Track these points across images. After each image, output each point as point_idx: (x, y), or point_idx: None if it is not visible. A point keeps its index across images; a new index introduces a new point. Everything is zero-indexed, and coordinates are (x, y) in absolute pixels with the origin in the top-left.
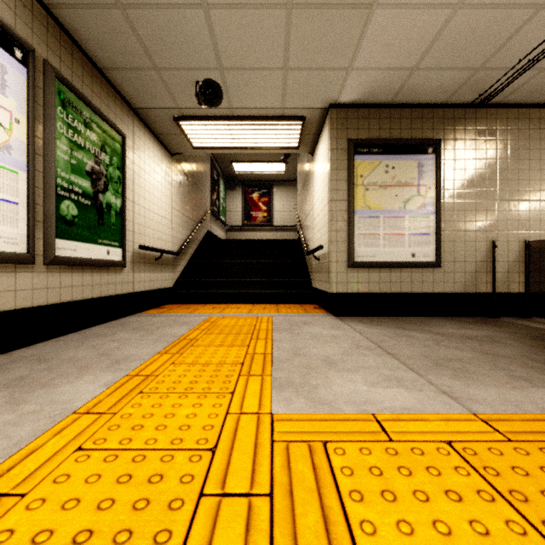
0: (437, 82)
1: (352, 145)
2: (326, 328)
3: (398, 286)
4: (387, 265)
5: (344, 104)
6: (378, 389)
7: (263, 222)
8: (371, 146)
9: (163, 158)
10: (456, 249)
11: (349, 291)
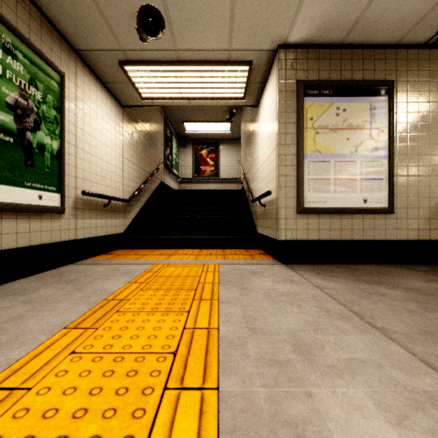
0: (396, 13)
1: (301, 86)
2: (279, 280)
3: (350, 233)
4: (338, 211)
5: (293, 44)
6: None
7: (211, 175)
8: (322, 87)
9: (112, 108)
10: (409, 194)
11: (298, 238)
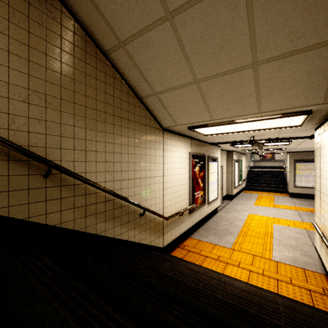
0: None
1: (294, 161)
2: (286, 199)
3: (308, 192)
4: (304, 187)
5: (292, 151)
6: (286, 204)
7: (270, 158)
8: (300, 160)
9: (244, 157)
10: None
11: (294, 192)
